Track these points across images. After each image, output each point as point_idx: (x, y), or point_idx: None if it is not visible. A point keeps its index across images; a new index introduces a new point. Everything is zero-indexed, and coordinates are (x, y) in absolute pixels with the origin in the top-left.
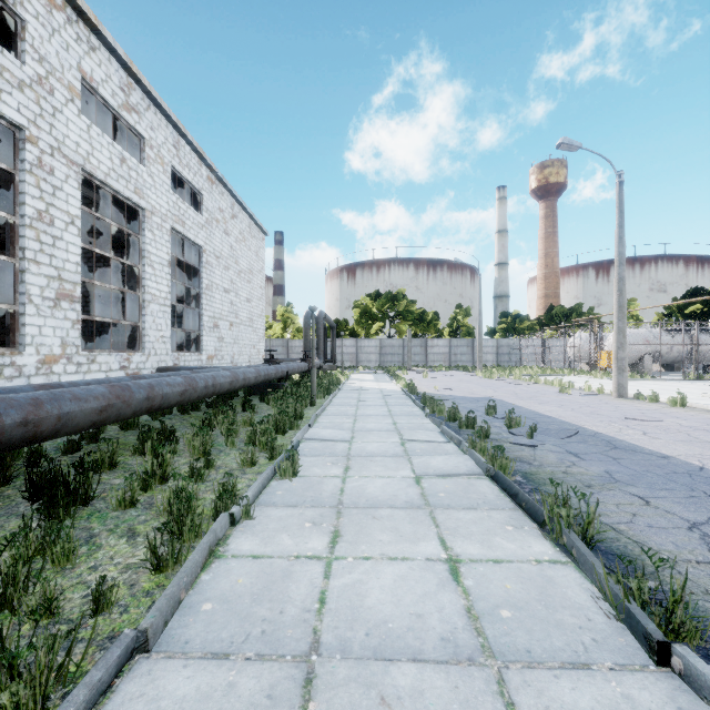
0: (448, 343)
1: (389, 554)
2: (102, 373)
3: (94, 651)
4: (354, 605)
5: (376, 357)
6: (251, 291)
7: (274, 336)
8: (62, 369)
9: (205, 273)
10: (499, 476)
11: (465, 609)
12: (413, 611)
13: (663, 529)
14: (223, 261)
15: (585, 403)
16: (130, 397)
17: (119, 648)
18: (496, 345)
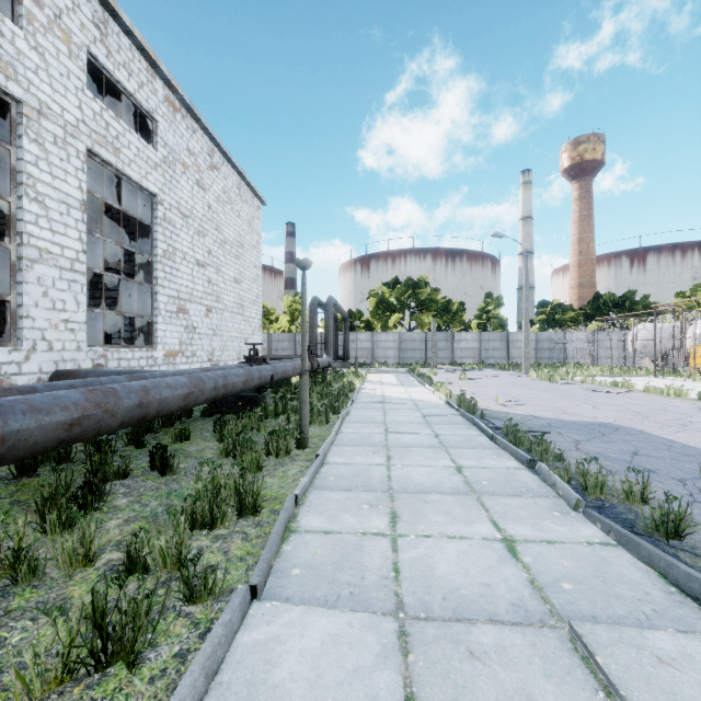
0: (478, 337)
1: None
2: None
3: None
4: None
5: (395, 353)
6: (241, 269)
7: (280, 330)
8: None
9: (162, 234)
10: None
11: None
12: None
13: None
14: (195, 222)
15: None
16: None
17: None
18: (535, 339)
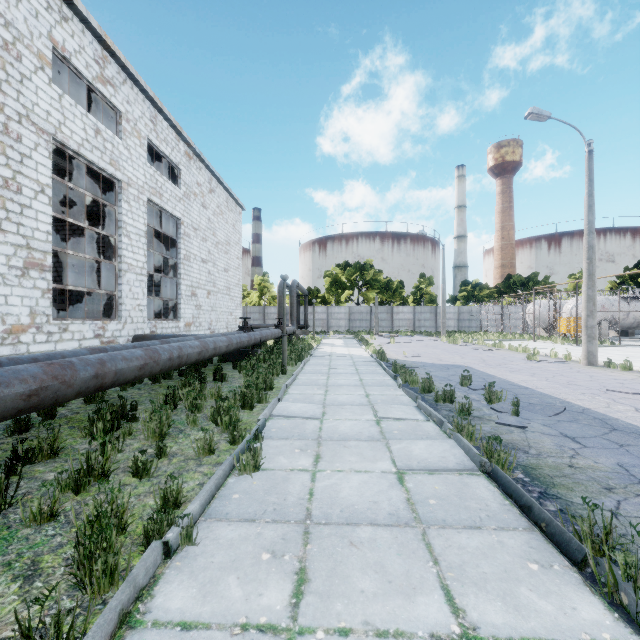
0: (413, 310)
1: (376, 622)
2: (75, 341)
3: None
4: None
5: (345, 323)
6: (228, 261)
7: (251, 303)
8: (31, 339)
9: (183, 244)
10: (499, 475)
11: None
12: None
13: None
14: (201, 232)
15: (556, 371)
16: (72, 376)
17: None
18: (457, 312)
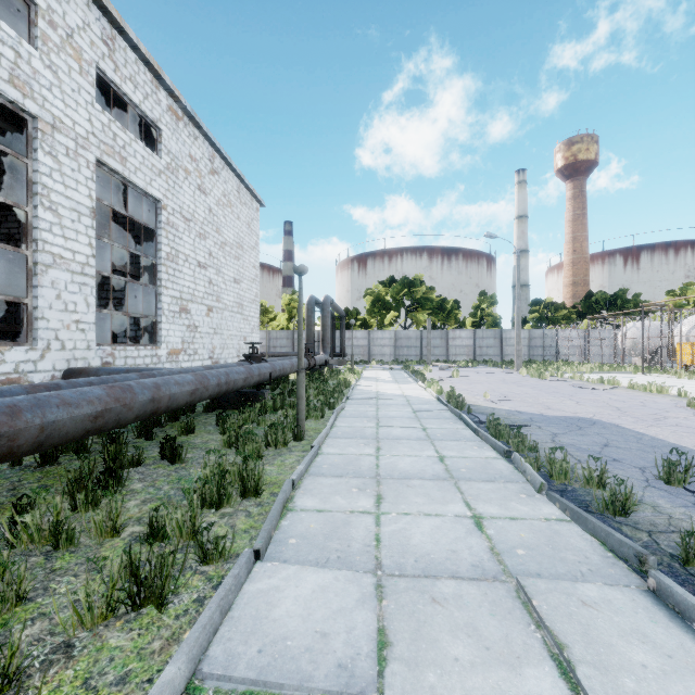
0: (472, 334)
1: None
2: None
3: None
4: None
5: (390, 350)
6: (240, 270)
7: (278, 327)
8: None
9: (165, 237)
10: None
11: None
12: None
13: None
14: (196, 226)
15: None
16: None
17: None
18: (528, 337)
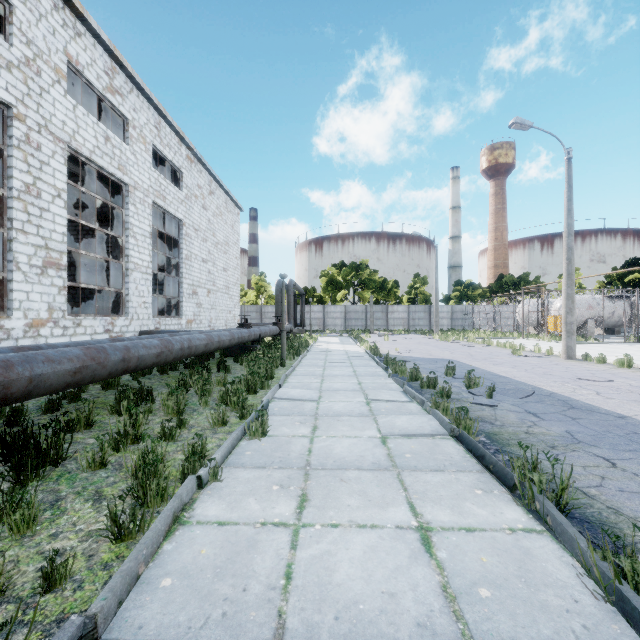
0: (407, 309)
1: (358, 520)
2: (87, 336)
3: (39, 638)
4: (322, 581)
5: (341, 322)
6: (227, 261)
7: (249, 303)
8: (49, 332)
9: (185, 244)
10: (464, 437)
11: (440, 587)
12: (385, 589)
13: (636, 494)
14: (201, 233)
15: (536, 364)
16: (105, 359)
17: (61, 639)
18: (451, 311)
